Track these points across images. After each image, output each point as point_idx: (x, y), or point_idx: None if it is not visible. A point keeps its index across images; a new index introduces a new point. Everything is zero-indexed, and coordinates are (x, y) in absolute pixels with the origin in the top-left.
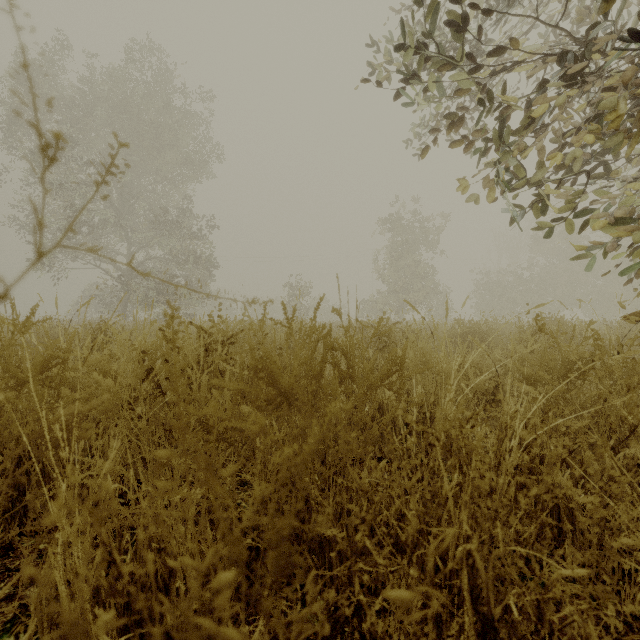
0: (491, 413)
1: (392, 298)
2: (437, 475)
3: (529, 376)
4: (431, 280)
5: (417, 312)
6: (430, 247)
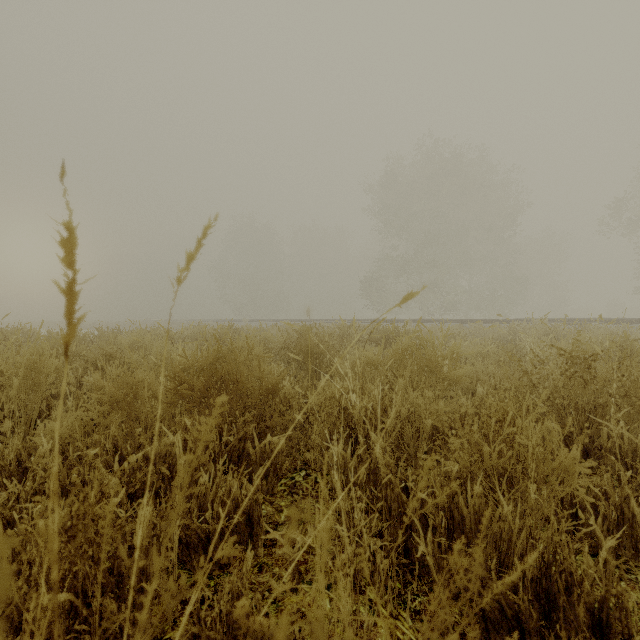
0: None
1: None
2: None
3: None
4: None
5: None
6: None
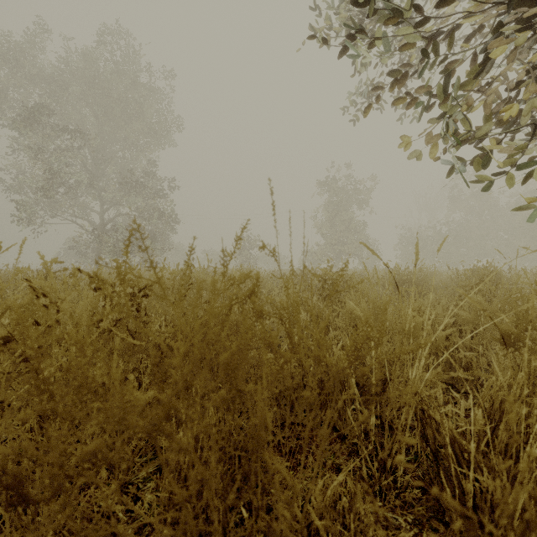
0: (453, 373)
1: (329, 249)
2: (396, 451)
3: (508, 334)
4: (362, 234)
5: (377, 257)
6: (362, 206)
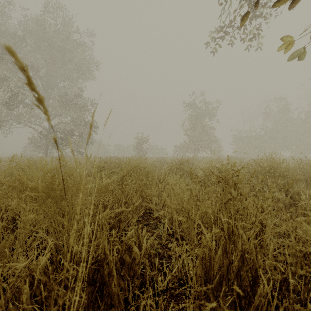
0: None
1: (191, 144)
2: None
3: None
4: (212, 135)
5: None
6: (212, 117)
